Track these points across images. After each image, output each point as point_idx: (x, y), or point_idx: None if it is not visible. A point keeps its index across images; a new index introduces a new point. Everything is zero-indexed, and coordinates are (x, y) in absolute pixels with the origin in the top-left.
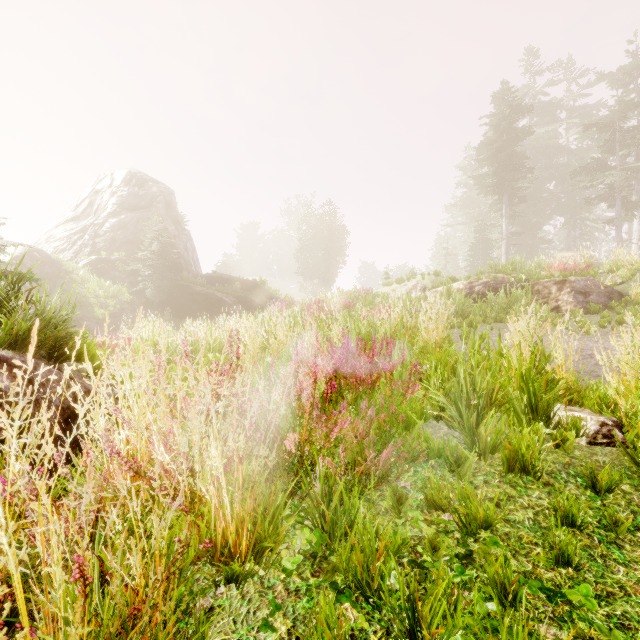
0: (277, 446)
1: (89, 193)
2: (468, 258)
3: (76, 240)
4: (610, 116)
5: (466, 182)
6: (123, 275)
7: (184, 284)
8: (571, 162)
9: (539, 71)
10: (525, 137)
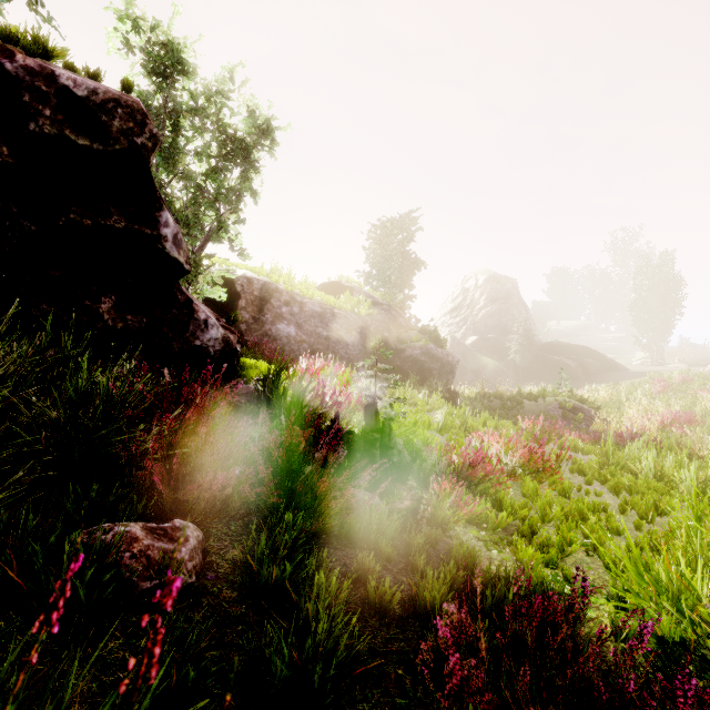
0: None
1: (460, 290)
2: None
3: (462, 325)
4: None
5: None
6: (496, 348)
7: (538, 354)
8: None
9: None
10: None
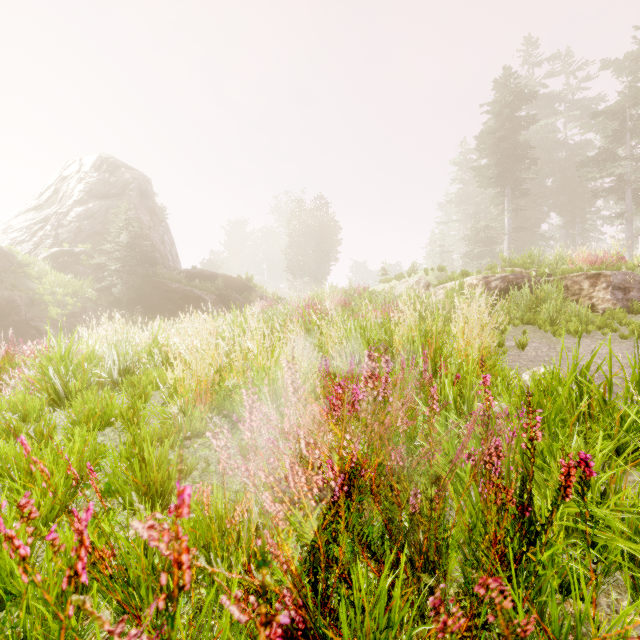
0: None
1: (55, 180)
2: (466, 255)
3: (36, 231)
4: (621, 102)
5: (462, 178)
6: (88, 270)
7: (158, 280)
8: (571, 156)
9: (538, 62)
10: (529, 126)
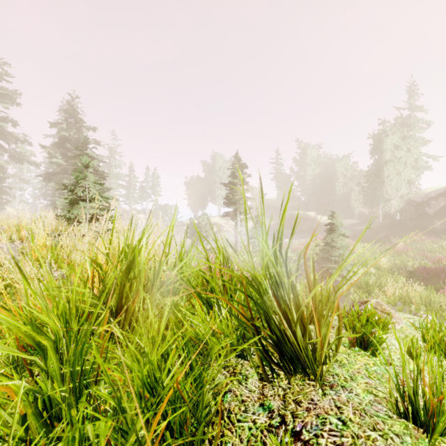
0: None
1: None
2: None
3: None
4: None
5: None
6: None
7: None
8: None
9: None
10: None
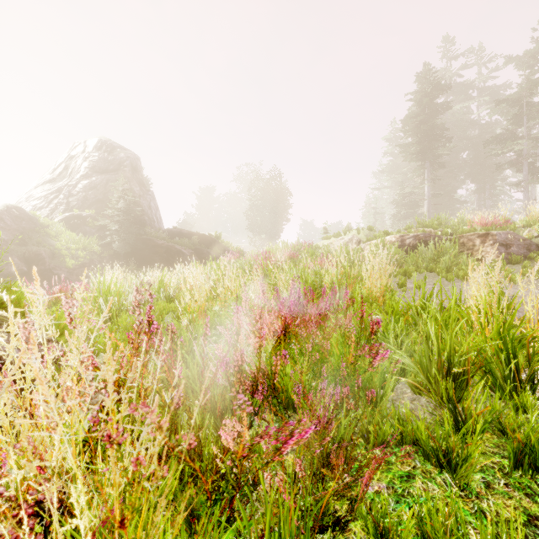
0: (214, 423)
1: (65, 158)
2: (394, 216)
3: (52, 199)
4: (519, 92)
5: (392, 152)
6: (93, 230)
7: (147, 238)
8: (482, 134)
9: (455, 56)
10: (444, 111)
